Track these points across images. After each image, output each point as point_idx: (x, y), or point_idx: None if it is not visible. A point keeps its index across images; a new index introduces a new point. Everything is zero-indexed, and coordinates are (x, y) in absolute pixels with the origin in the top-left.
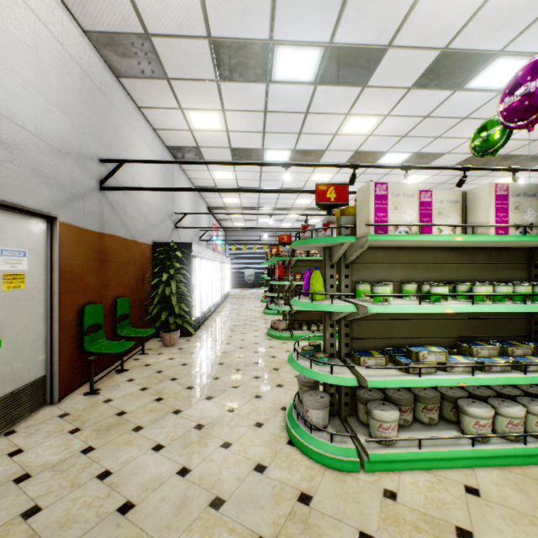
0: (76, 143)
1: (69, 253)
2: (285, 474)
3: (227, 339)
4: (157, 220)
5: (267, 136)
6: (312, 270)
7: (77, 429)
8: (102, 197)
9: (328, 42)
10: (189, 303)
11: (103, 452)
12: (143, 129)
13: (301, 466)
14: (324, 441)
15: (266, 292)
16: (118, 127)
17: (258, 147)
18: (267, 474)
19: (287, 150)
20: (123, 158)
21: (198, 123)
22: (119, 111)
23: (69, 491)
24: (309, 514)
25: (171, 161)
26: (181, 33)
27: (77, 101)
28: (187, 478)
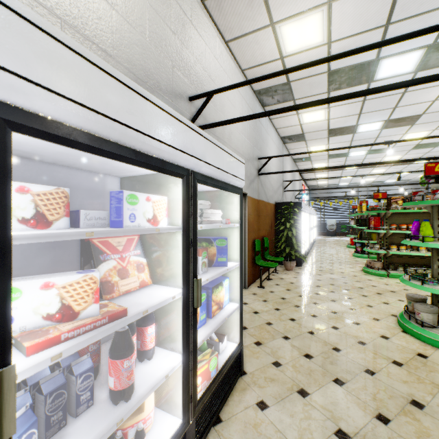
0: (251, 153)
1: (249, 212)
2: (404, 343)
3: (329, 270)
4: (276, 188)
5: (362, 116)
6: (407, 221)
7: (265, 300)
8: (258, 179)
9: (431, 43)
10: (302, 243)
11: (285, 311)
12: (271, 132)
13: (415, 343)
14: (434, 333)
15: (354, 239)
16: (263, 136)
17: (352, 124)
18: (390, 340)
19: (380, 122)
20: (264, 153)
21: (307, 119)
22: (263, 126)
23: (280, 321)
24: (426, 361)
25: (300, 153)
26: (309, 75)
27: (251, 130)
28: (338, 330)
